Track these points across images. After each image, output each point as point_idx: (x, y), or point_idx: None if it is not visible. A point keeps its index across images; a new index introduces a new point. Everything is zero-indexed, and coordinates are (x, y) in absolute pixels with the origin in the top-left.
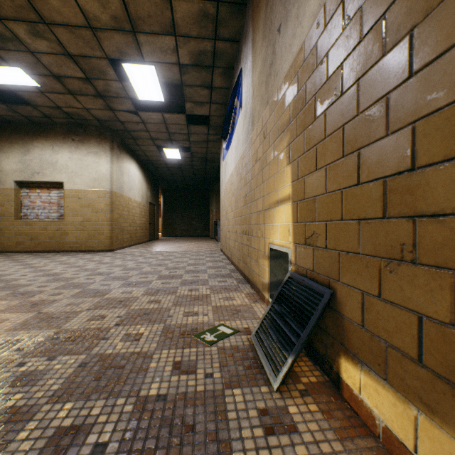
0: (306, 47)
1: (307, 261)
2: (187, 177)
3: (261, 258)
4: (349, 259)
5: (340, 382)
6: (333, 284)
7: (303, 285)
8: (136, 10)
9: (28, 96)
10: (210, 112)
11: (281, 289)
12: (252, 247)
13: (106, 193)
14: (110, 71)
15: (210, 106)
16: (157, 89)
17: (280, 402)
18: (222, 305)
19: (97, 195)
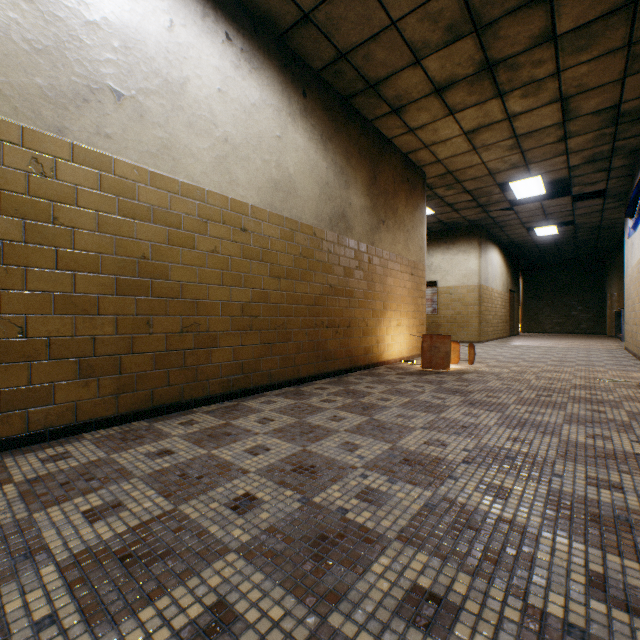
0: None
1: None
2: (563, 251)
3: None
4: None
5: None
6: None
7: None
8: (531, 155)
9: None
10: (605, 186)
11: None
12: None
13: (474, 287)
14: (495, 190)
15: (605, 182)
16: (538, 188)
17: None
18: (618, 375)
19: (466, 290)
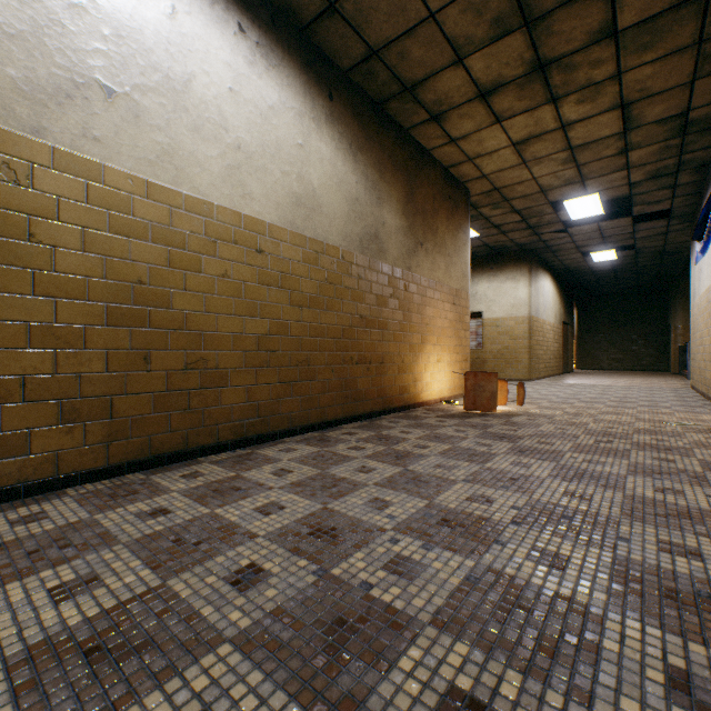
0: None
1: None
2: (622, 278)
3: None
4: None
5: None
6: None
7: None
8: (588, 170)
9: None
10: (670, 206)
11: None
12: None
13: (523, 318)
14: (547, 210)
15: (670, 201)
16: (595, 207)
17: None
18: (686, 417)
19: (514, 322)
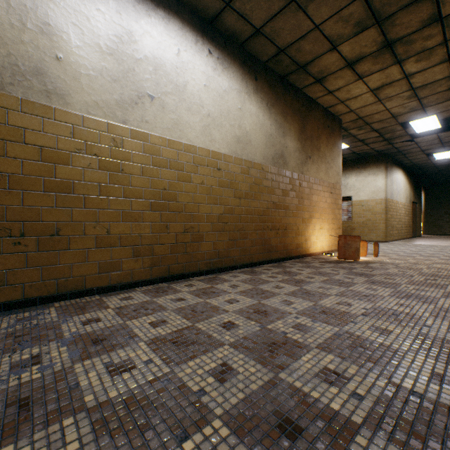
0: None
1: None
2: None
3: None
4: None
5: None
6: None
7: None
8: (426, 101)
9: None
10: None
11: None
12: None
13: (381, 200)
14: (397, 128)
15: None
16: (434, 124)
17: None
18: None
19: (374, 203)
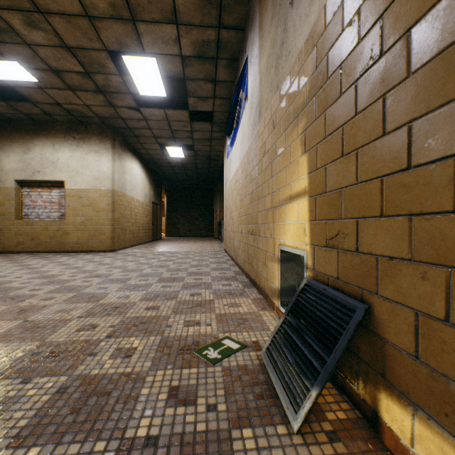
0: (327, 11)
1: (329, 266)
2: (190, 176)
3: (269, 260)
4: (393, 266)
5: (378, 423)
6: (368, 297)
7: (324, 295)
8: None
9: (27, 92)
10: (213, 108)
11: (296, 298)
12: (259, 248)
13: (107, 192)
14: (110, 64)
15: (213, 101)
16: (159, 84)
17: (303, 450)
18: (227, 313)
19: (99, 194)
